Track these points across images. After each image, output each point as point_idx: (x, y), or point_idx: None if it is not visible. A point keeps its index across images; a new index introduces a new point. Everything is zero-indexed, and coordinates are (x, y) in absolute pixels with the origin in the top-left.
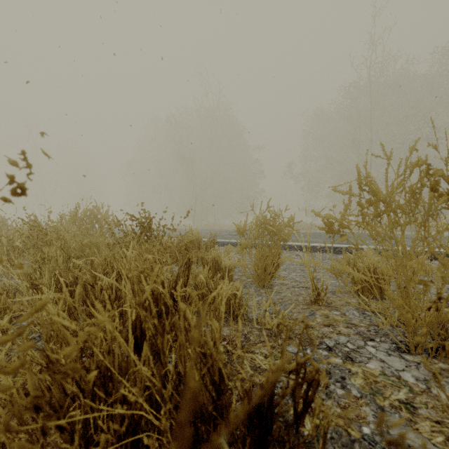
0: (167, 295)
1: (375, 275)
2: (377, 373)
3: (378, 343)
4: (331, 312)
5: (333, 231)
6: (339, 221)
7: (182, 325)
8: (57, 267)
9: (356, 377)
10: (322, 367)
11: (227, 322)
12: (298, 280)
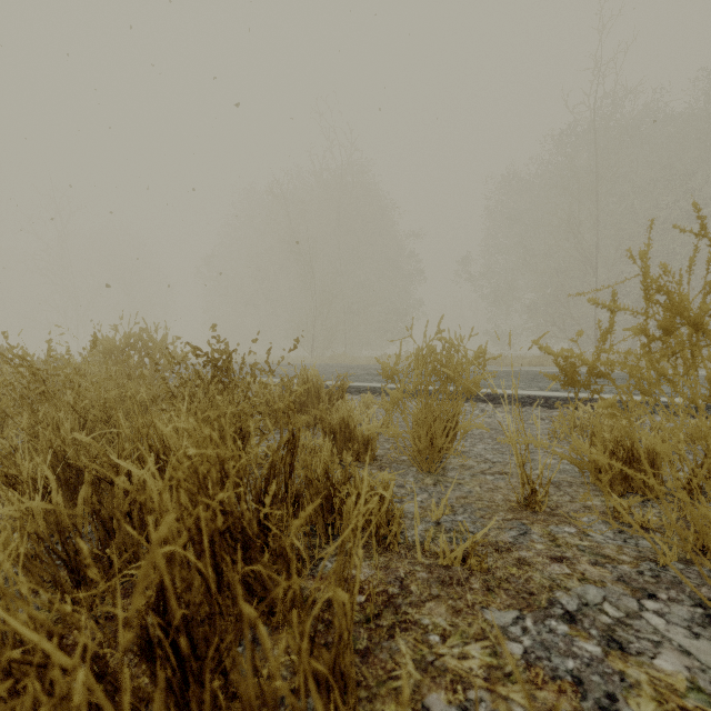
0: (210, 579)
1: (635, 455)
2: (681, 686)
3: (666, 604)
4: (559, 528)
5: (577, 382)
6: (590, 362)
7: (249, 665)
8: (59, 441)
9: (639, 694)
10: (562, 665)
11: (366, 549)
12: (490, 458)
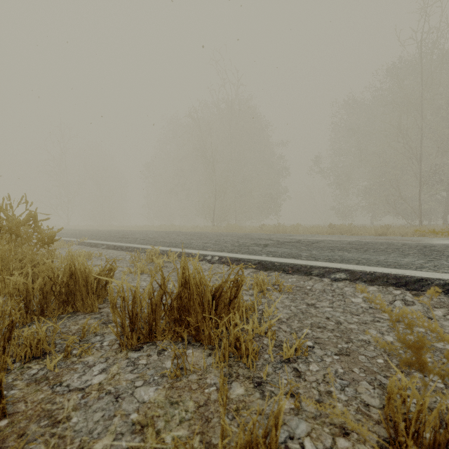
0: None
1: None
2: None
3: None
4: None
5: None
6: None
7: None
8: None
9: None
10: None
11: None
12: None
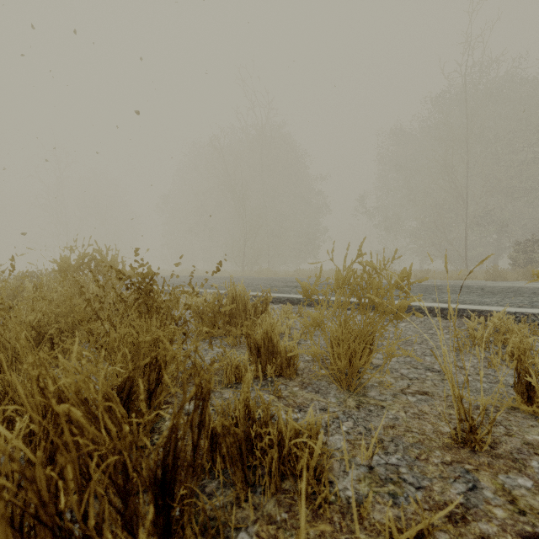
0: None
1: None
2: None
3: None
4: (512, 479)
5: None
6: None
7: None
8: None
9: None
10: None
11: (292, 512)
12: (405, 374)
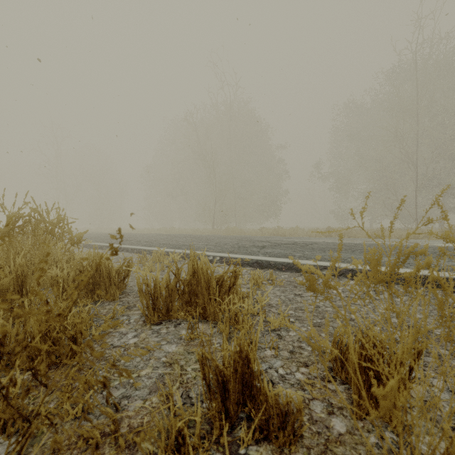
0: None
1: None
2: None
3: None
4: None
5: None
6: None
7: None
8: None
9: None
10: None
11: None
12: None
